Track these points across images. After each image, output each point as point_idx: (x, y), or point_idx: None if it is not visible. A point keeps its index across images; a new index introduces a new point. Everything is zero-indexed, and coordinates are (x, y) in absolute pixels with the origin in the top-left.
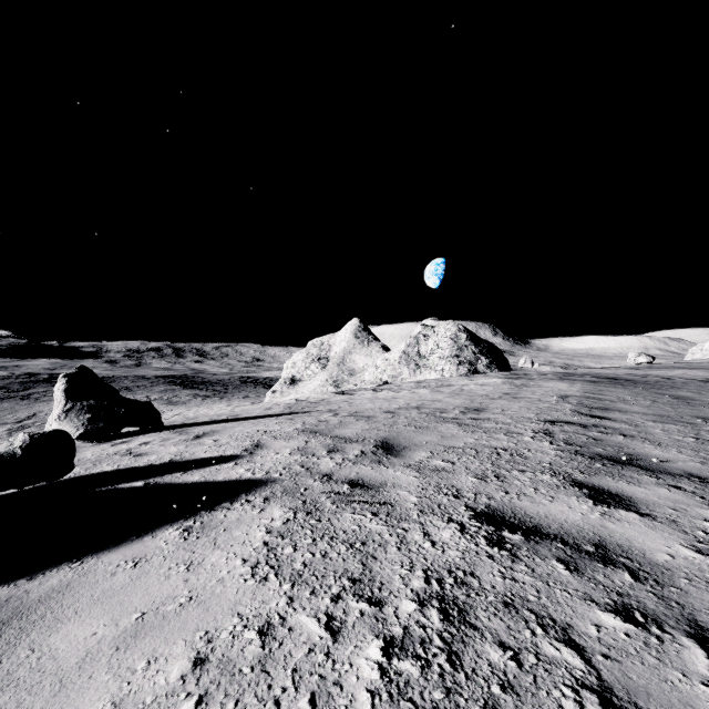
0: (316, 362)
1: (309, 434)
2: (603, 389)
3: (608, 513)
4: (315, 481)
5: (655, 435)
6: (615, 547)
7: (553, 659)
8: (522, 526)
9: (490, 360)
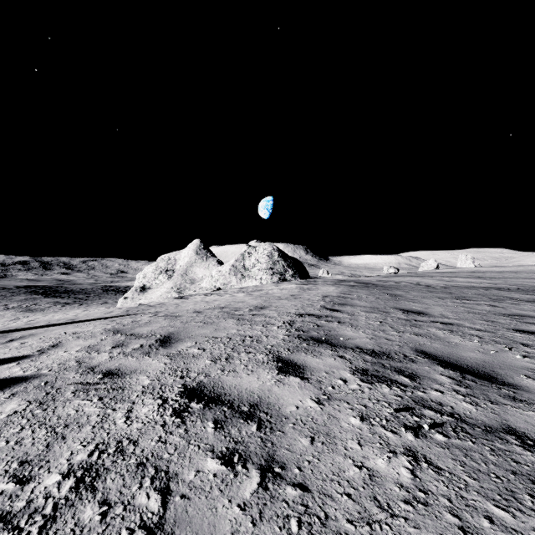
0: (163, 274)
1: (110, 333)
2: (354, 290)
3: (281, 380)
4: (76, 374)
5: (358, 321)
6: (264, 405)
7: (137, 507)
8: (210, 396)
9: (294, 271)
